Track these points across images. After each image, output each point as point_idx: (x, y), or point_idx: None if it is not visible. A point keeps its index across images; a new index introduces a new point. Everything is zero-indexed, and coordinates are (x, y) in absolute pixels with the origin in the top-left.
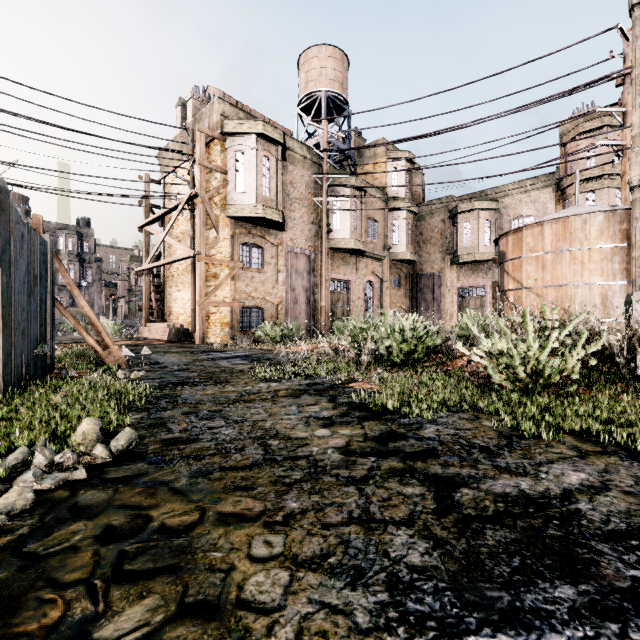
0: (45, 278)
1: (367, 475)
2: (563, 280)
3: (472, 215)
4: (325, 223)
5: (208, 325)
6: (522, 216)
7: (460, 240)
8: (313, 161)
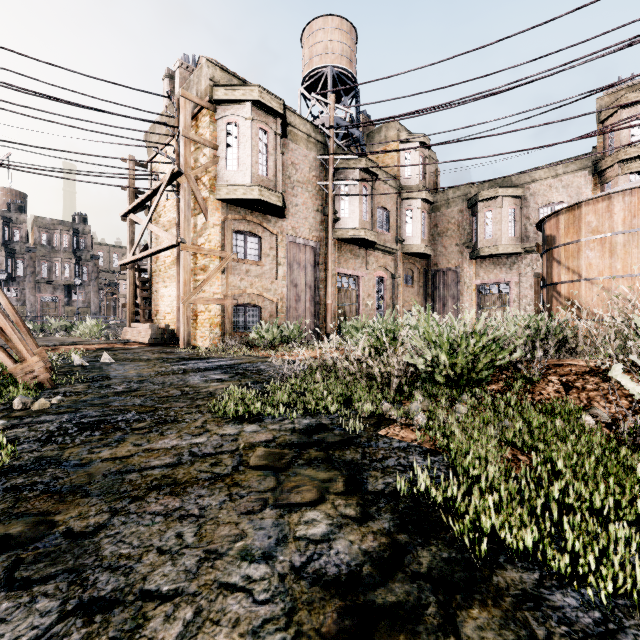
0: None
1: None
2: None
3: (495, 203)
4: (331, 210)
5: (196, 326)
6: (552, 203)
7: (481, 231)
8: (318, 140)
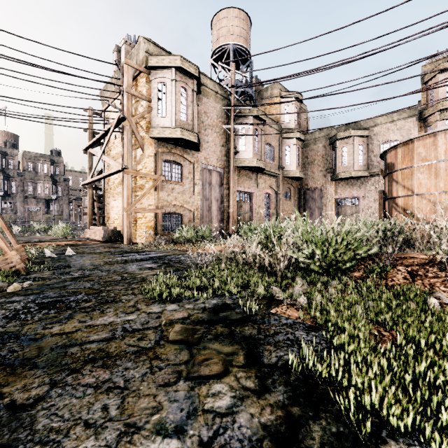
0: None
1: None
2: None
3: (348, 141)
4: (233, 146)
5: (136, 228)
6: (389, 141)
7: (338, 161)
8: (223, 96)
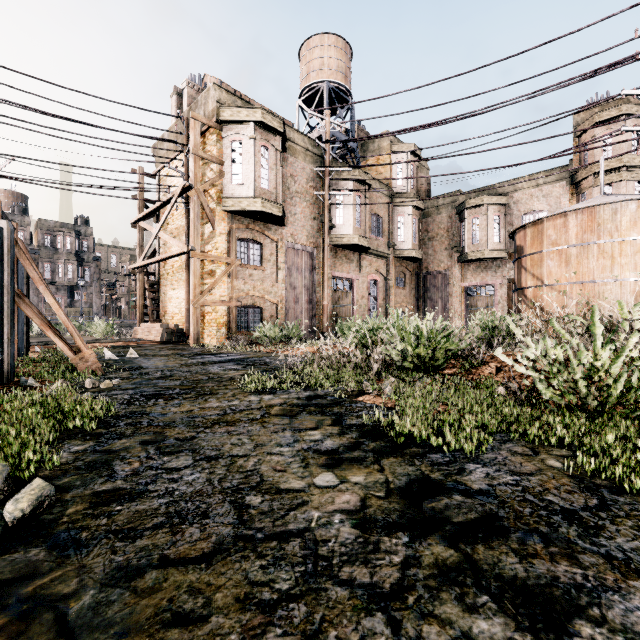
0: (0, 271)
1: (401, 581)
2: (590, 276)
3: (481, 211)
4: (327, 218)
5: (203, 325)
6: (533, 211)
7: (468, 237)
8: (315, 153)
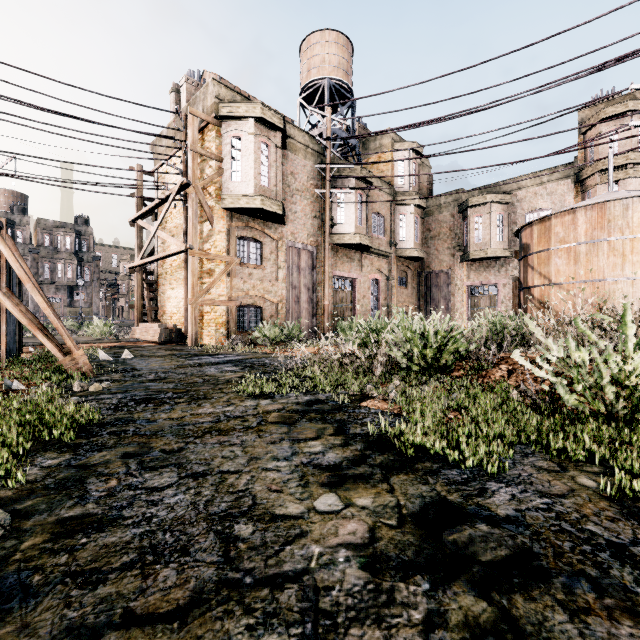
0: None
1: None
2: (600, 274)
3: (484, 209)
4: (328, 216)
5: (202, 325)
6: (537, 210)
7: (471, 236)
8: (316, 150)
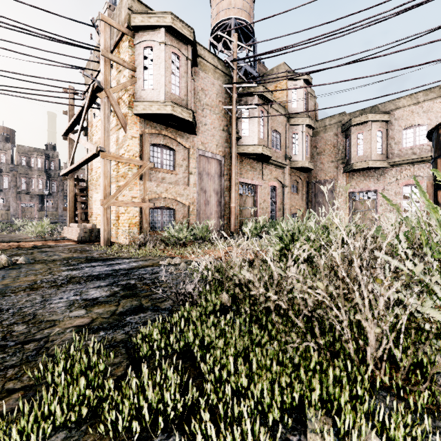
0: None
1: None
2: None
3: (365, 127)
4: (235, 129)
5: (118, 225)
6: (414, 126)
7: (353, 150)
8: (223, 71)
